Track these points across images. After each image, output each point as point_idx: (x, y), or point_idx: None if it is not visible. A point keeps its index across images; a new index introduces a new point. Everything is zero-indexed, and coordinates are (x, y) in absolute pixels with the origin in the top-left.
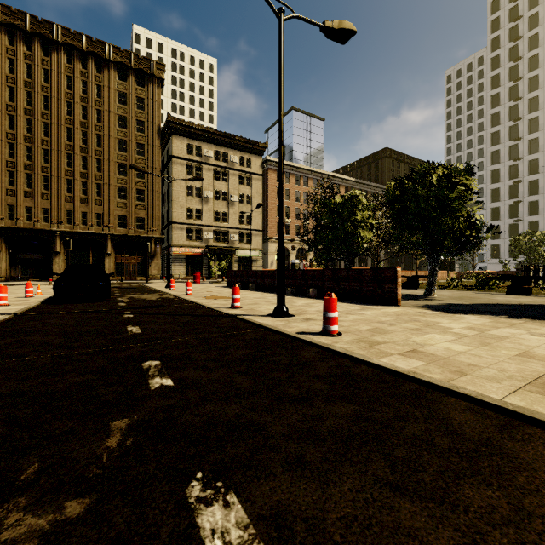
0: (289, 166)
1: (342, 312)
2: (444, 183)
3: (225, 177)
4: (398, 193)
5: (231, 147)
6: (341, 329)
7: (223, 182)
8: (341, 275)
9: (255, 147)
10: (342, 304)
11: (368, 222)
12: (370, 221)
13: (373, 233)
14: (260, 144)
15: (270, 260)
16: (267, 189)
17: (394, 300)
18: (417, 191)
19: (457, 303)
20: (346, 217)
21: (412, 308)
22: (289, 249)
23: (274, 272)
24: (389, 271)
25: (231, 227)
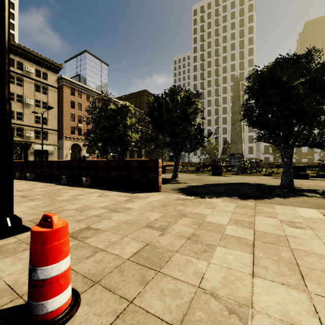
0: (81, 86)
1: (107, 209)
2: (185, 101)
3: (20, 82)
4: (156, 105)
5: (26, 59)
6: (87, 270)
7: (18, 86)
8: (113, 165)
9: (51, 65)
10: (112, 193)
11: (135, 126)
12: (136, 126)
13: (138, 135)
14: (55, 63)
15: (65, 153)
16: (62, 100)
17: (156, 186)
18: (169, 104)
19: (196, 185)
20: (119, 121)
21: (171, 194)
22: (81, 146)
23: (53, 162)
24: (152, 162)
25: (26, 125)
